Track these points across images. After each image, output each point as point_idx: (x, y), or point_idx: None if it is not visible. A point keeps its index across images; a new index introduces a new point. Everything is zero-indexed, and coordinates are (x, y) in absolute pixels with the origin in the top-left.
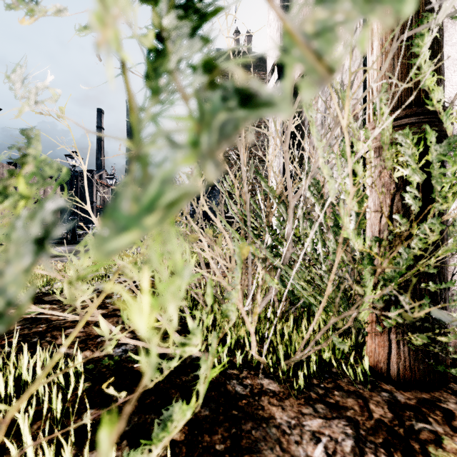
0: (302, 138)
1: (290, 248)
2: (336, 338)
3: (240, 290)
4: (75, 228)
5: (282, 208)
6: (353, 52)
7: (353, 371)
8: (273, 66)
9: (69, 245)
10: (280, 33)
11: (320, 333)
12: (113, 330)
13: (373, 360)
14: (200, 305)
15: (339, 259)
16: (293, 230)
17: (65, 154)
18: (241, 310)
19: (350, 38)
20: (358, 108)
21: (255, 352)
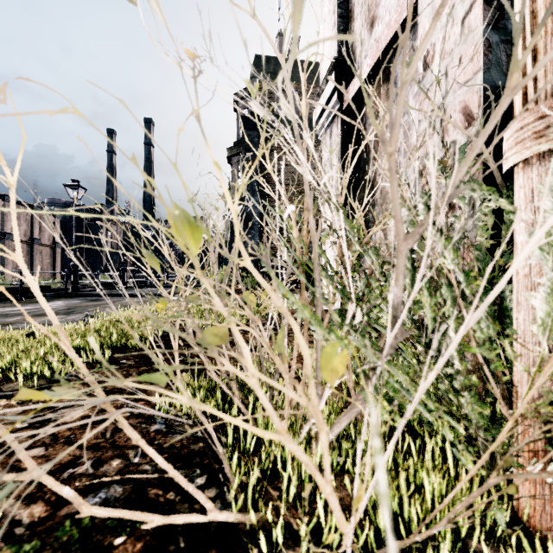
0: (366, 163)
1: (398, 330)
2: (500, 513)
3: (329, 456)
4: (77, 276)
5: (371, 257)
6: (465, 21)
7: (508, 548)
8: (328, 71)
9: (68, 299)
10: (338, 29)
11: (467, 501)
12: (66, 494)
13: (539, 524)
14: (234, 405)
15: (546, 377)
16: (409, 300)
17: (64, 184)
18: (329, 499)
19: (459, 1)
20: (475, 104)
21: (344, 547)
